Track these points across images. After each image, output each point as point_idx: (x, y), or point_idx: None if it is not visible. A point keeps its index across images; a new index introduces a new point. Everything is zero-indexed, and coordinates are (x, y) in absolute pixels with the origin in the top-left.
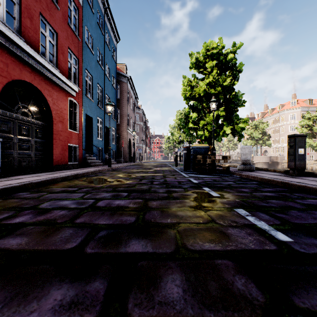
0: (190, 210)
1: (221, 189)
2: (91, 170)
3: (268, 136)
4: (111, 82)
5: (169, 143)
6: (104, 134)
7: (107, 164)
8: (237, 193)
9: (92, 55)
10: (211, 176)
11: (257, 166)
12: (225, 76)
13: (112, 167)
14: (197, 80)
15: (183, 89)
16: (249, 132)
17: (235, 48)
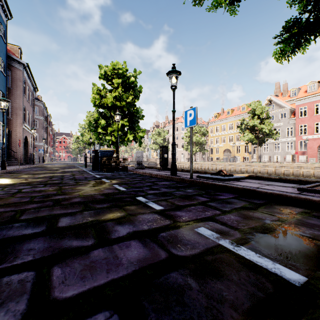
0: (89, 187)
1: (113, 179)
2: None
3: (167, 142)
4: None
5: (78, 144)
6: None
7: None
8: (120, 180)
9: None
10: (113, 173)
11: (159, 166)
12: (128, 94)
13: (7, 169)
14: (106, 90)
15: (93, 96)
16: (154, 138)
17: (136, 74)
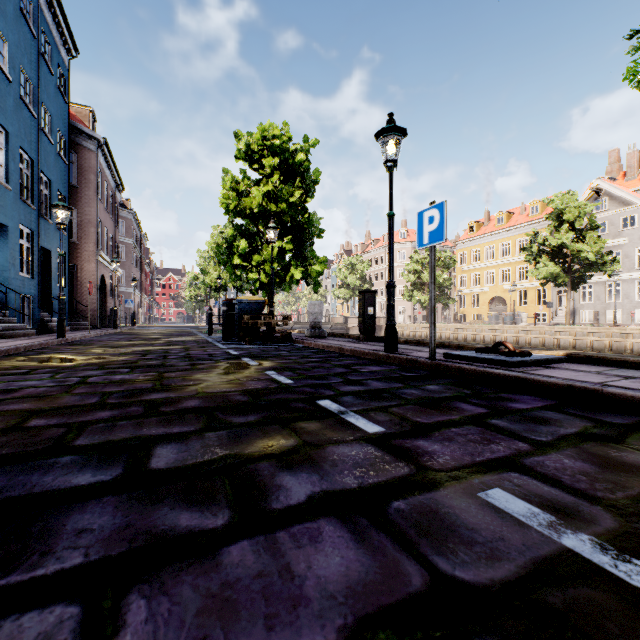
0: (218, 375)
1: (265, 358)
2: (19, 344)
3: (369, 284)
4: (56, 147)
5: (197, 289)
6: (39, 264)
7: (47, 333)
8: (280, 361)
9: (8, 82)
10: (263, 346)
11: (353, 332)
12: (293, 187)
13: (68, 337)
14: (249, 181)
15: (223, 195)
16: (342, 275)
17: (308, 145)
